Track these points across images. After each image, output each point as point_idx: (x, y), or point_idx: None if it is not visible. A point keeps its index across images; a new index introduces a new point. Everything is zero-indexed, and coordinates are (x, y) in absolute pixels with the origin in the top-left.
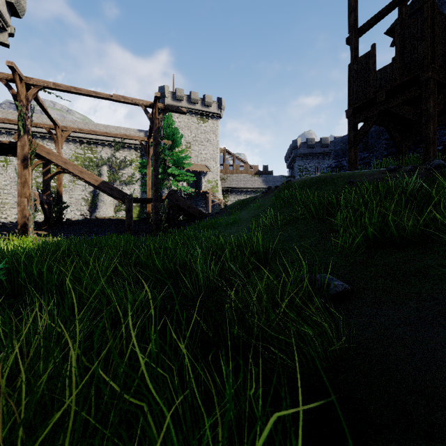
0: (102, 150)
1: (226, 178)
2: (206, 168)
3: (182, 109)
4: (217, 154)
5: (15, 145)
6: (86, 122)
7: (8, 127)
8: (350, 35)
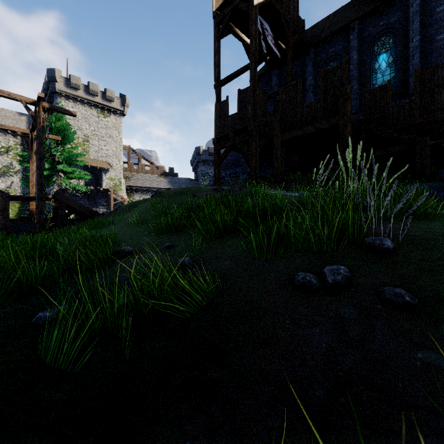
0: None
1: (130, 176)
2: (108, 165)
3: (71, 112)
4: (121, 151)
5: None
6: None
7: None
8: (215, 84)
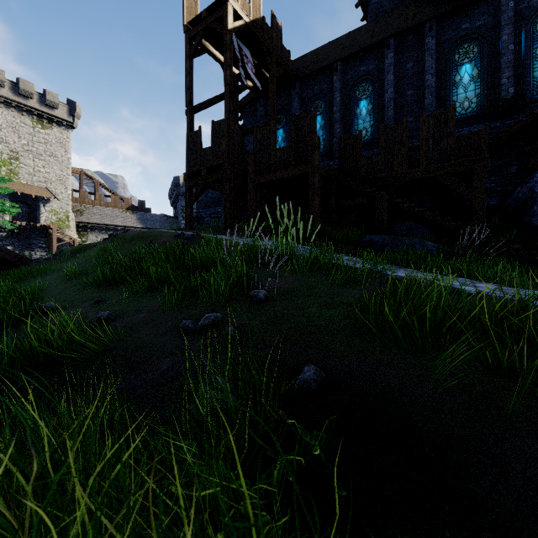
0: None
1: (83, 209)
2: (48, 193)
3: None
4: (68, 176)
5: None
6: None
7: None
8: (187, 110)
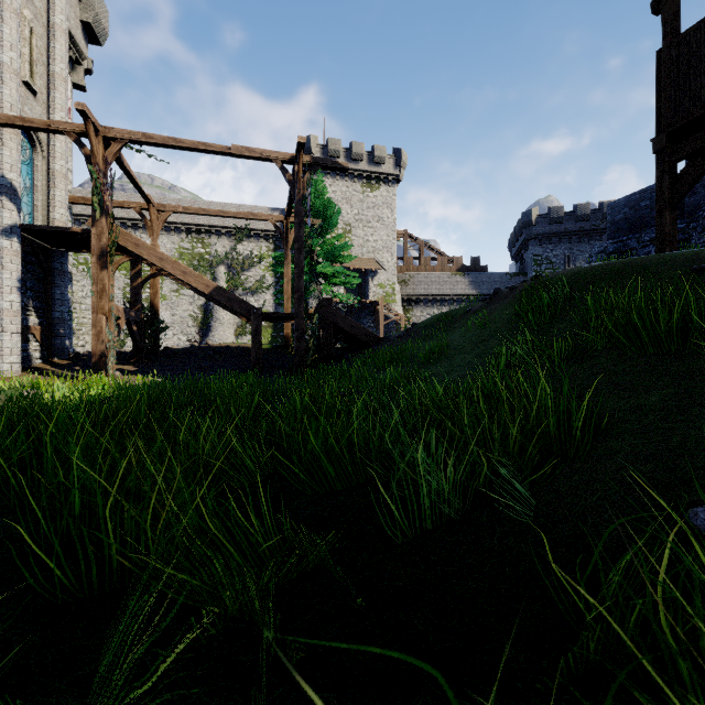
0: (217, 241)
1: (408, 279)
2: (376, 264)
3: (341, 163)
4: (394, 241)
5: (91, 234)
6: (194, 200)
7: (89, 213)
8: None
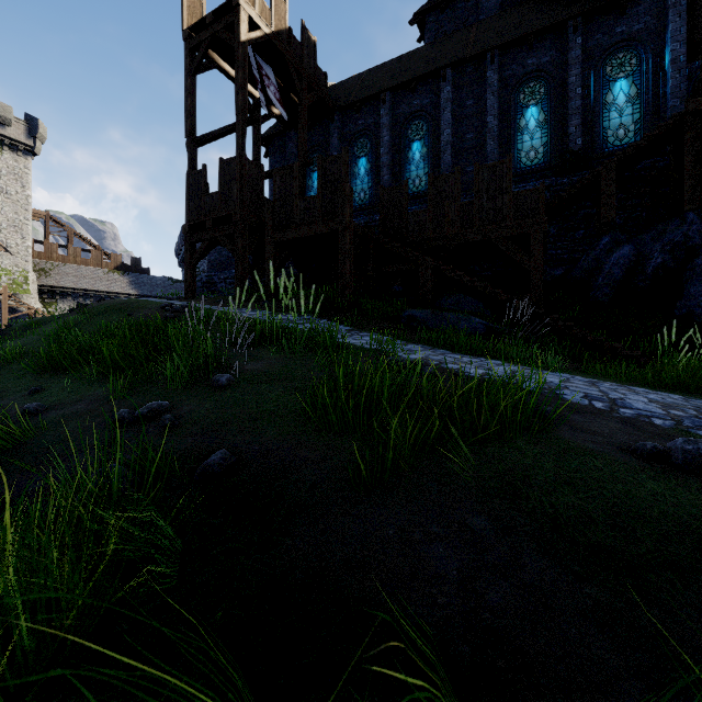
0: None
1: (50, 268)
2: None
3: None
4: (27, 221)
5: None
6: None
7: None
8: (187, 141)
